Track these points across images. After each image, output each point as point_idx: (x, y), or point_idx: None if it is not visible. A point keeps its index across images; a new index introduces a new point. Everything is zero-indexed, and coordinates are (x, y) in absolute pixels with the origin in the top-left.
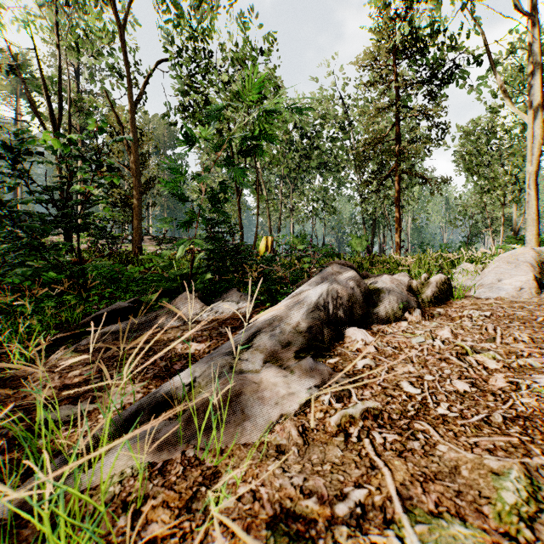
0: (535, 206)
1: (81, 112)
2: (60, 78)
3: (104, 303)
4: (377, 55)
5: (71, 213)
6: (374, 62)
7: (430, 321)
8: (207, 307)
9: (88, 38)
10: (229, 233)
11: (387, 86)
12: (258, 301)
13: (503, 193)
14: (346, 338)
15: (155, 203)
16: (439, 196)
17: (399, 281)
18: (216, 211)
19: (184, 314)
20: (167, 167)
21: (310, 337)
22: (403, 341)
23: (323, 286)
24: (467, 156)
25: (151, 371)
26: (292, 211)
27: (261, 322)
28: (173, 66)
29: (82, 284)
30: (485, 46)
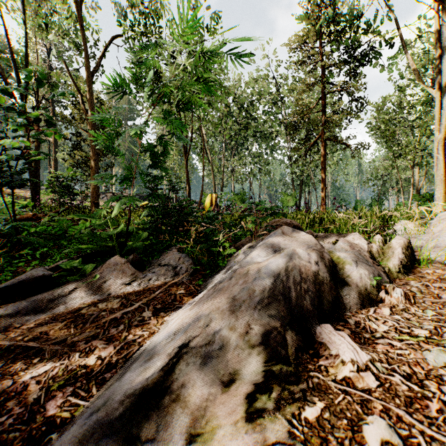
0: (443, 168)
1: (48, 84)
2: (27, 52)
3: (32, 264)
4: (306, 38)
5: (38, 173)
6: (303, 44)
7: (418, 306)
8: (140, 273)
9: (52, 16)
10: (173, 190)
11: (314, 66)
12: (197, 266)
13: (414, 157)
14: (318, 346)
15: (114, 164)
16: (352, 161)
17: (359, 246)
18: (157, 168)
19: (111, 284)
20: (100, 118)
21: (268, 353)
22: (414, 360)
23: (277, 260)
24: (382, 126)
25: (4, 418)
26: (233, 172)
27: (192, 320)
28: (126, 40)
29: (16, 242)
30: (399, 31)
